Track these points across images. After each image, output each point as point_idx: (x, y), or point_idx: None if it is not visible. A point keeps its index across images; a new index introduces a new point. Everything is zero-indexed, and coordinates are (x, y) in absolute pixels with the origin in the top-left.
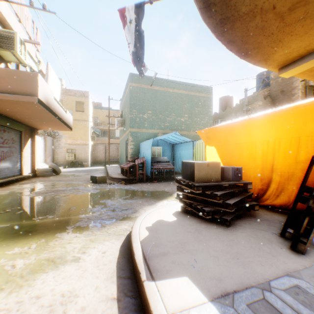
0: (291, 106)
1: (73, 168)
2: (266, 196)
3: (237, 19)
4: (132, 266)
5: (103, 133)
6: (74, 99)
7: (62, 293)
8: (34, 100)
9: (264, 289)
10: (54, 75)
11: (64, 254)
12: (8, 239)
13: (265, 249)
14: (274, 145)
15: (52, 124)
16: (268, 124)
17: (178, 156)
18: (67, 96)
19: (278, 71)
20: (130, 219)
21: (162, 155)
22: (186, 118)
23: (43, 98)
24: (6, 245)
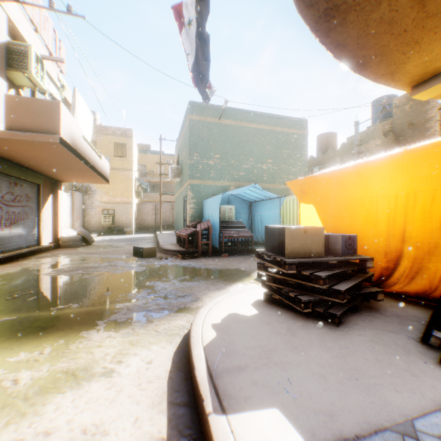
0: (433, 141)
1: (111, 236)
2: (394, 279)
3: (352, 8)
4: (191, 386)
5: (152, 187)
6: (112, 140)
7: (83, 427)
8: (54, 140)
9: (405, 435)
10: (83, 105)
11: (90, 364)
12: (12, 338)
13: (399, 363)
14: (407, 201)
15: (81, 174)
16: (396, 170)
17: (258, 219)
18: (103, 136)
19: (410, 91)
20: (189, 310)
21: (235, 217)
22: (270, 165)
23: (68, 138)
24: (8, 348)
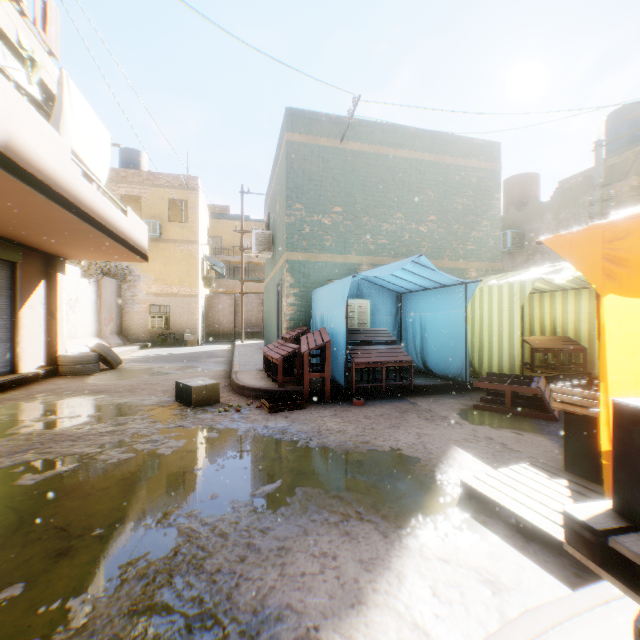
0: None
1: (162, 349)
2: None
3: None
4: None
5: (232, 270)
6: (165, 195)
7: None
8: None
9: None
10: (86, 110)
11: None
12: None
13: None
14: None
15: (87, 243)
16: None
17: (414, 324)
18: (150, 188)
19: None
20: None
21: (370, 321)
22: (433, 225)
23: (19, 153)
24: None
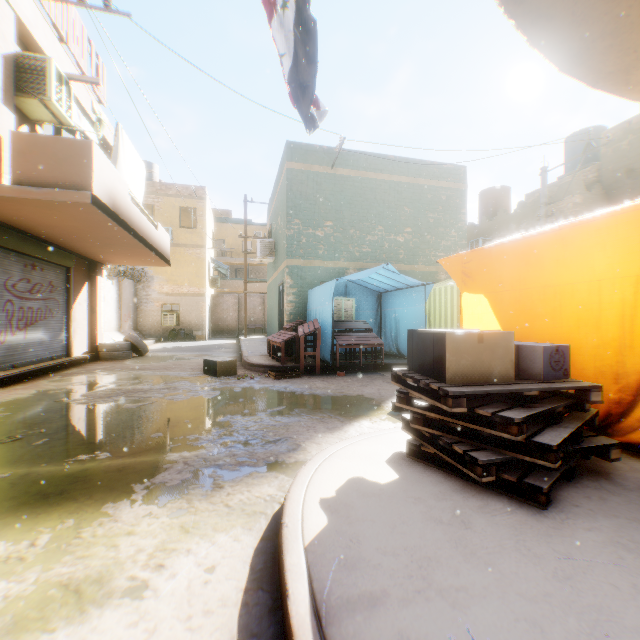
0: None
1: (175, 343)
2: (632, 420)
3: None
4: (282, 625)
5: (234, 271)
6: (176, 204)
7: None
8: (83, 199)
9: None
10: (131, 150)
11: (110, 570)
12: None
13: None
14: None
15: (128, 252)
16: (636, 235)
17: (390, 318)
18: (163, 197)
19: None
20: (284, 467)
21: (355, 315)
22: (408, 236)
23: (105, 196)
24: None
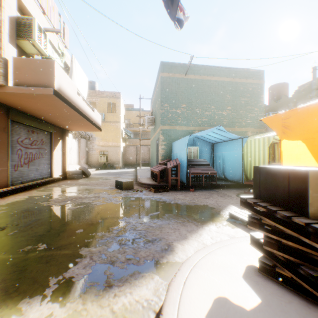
0: None
1: (105, 170)
2: None
3: None
4: None
5: (135, 134)
6: (106, 101)
7: None
8: (49, 92)
9: None
10: (79, 70)
11: None
12: None
13: None
14: None
15: (79, 124)
16: None
17: (219, 157)
18: (100, 98)
19: None
20: (158, 267)
21: (198, 156)
22: (229, 111)
23: (62, 91)
24: None
